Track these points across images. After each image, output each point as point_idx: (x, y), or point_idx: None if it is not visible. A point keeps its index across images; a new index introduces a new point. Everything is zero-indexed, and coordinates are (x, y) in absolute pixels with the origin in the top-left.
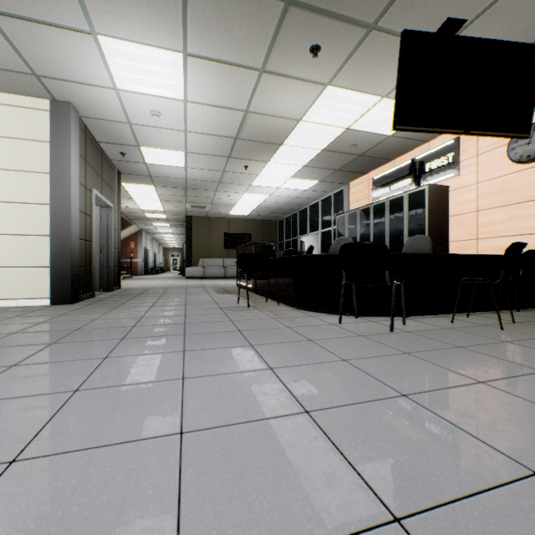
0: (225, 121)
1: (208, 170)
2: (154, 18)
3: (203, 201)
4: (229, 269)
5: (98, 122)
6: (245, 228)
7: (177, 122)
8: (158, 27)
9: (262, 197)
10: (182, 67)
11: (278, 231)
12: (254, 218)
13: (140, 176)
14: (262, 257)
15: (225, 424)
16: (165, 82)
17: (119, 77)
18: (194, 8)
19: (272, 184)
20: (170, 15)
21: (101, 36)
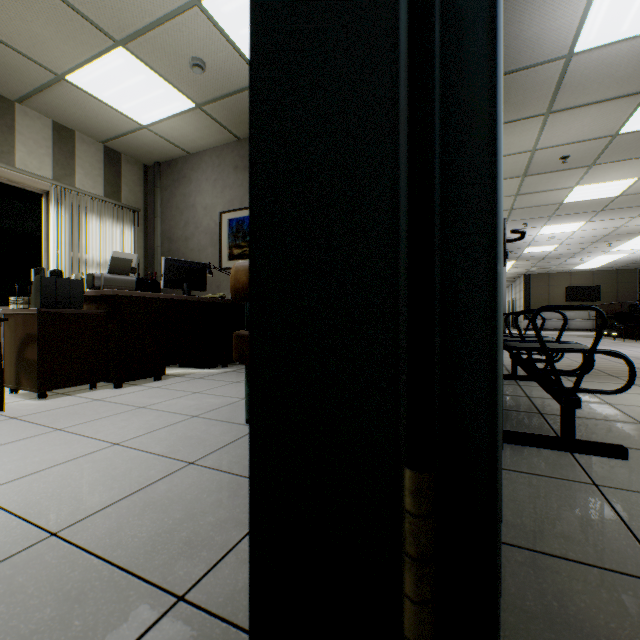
0: (599, 232)
1: (570, 249)
2: (576, 219)
3: (550, 264)
4: (572, 322)
5: (511, 244)
6: (590, 280)
7: (563, 237)
8: (577, 220)
9: (618, 256)
10: (582, 224)
11: (638, 280)
12: (603, 269)
13: (509, 258)
14: (632, 314)
15: (638, 350)
16: (567, 229)
17: (541, 232)
18: (599, 214)
19: (634, 248)
20: (585, 217)
21: (545, 226)
